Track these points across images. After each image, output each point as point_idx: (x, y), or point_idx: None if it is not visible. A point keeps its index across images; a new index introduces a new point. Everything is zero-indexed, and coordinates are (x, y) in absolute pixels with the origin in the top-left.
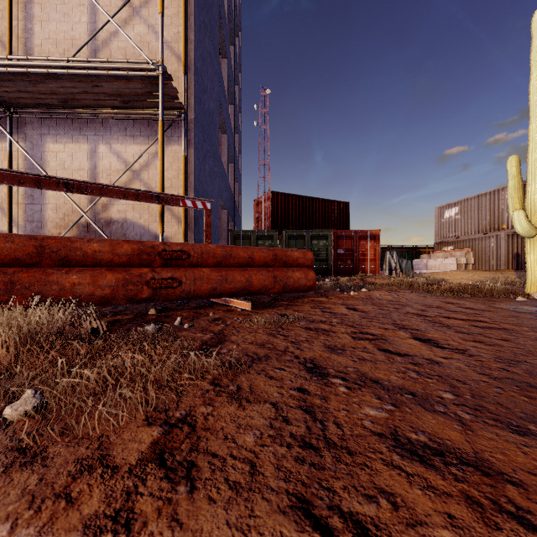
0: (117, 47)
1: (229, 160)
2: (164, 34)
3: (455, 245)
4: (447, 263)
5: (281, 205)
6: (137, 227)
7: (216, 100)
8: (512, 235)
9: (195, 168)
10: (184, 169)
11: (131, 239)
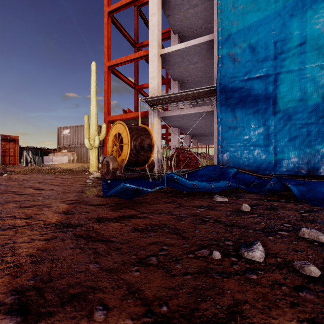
0: None
1: None
2: None
3: (68, 149)
4: (64, 158)
5: None
6: None
7: None
8: None
9: None
10: None
11: None
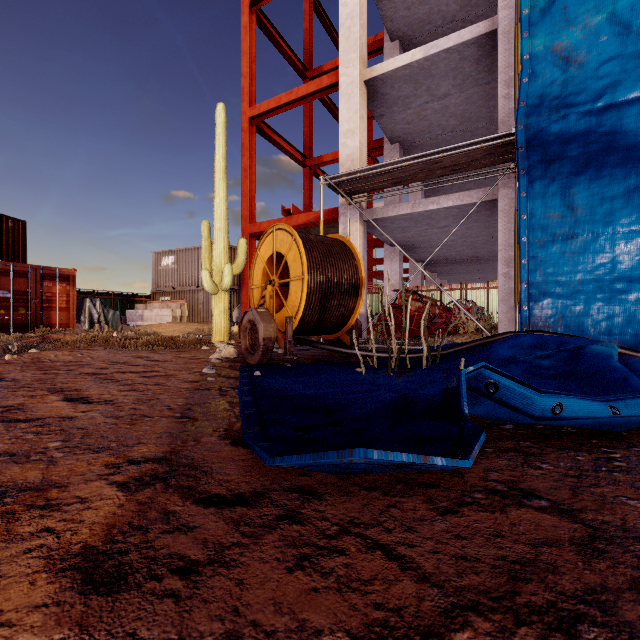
0: None
1: None
2: None
3: (172, 296)
4: (164, 314)
5: None
6: None
7: None
8: None
9: None
10: None
11: None
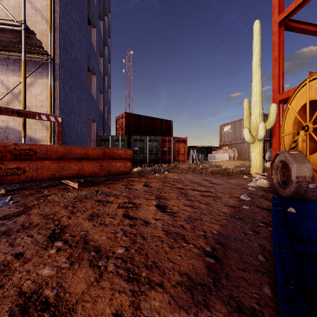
0: (1, 8)
1: (99, 92)
2: (37, 5)
3: (229, 146)
4: (224, 156)
5: (131, 120)
6: (16, 132)
7: (84, 53)
8: None
9: (60, 94)
10: (50, 95)
11: (12, 140)
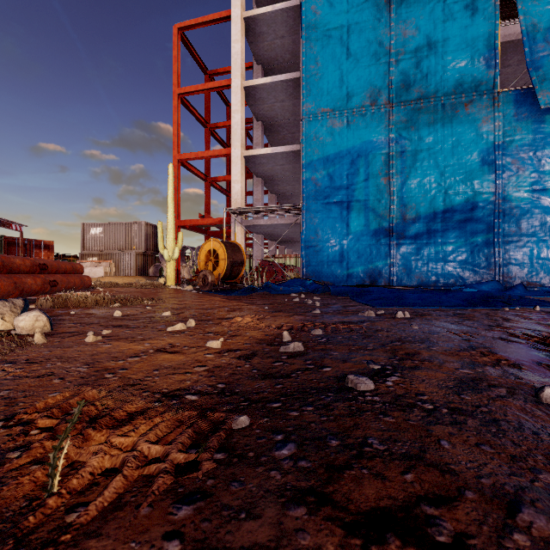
0: None
1: None
2: None
3: (99, 257)
4: (97, 270)
5: None
6: None
7: None
8: (139, 254)
9: None
10: None
11: None
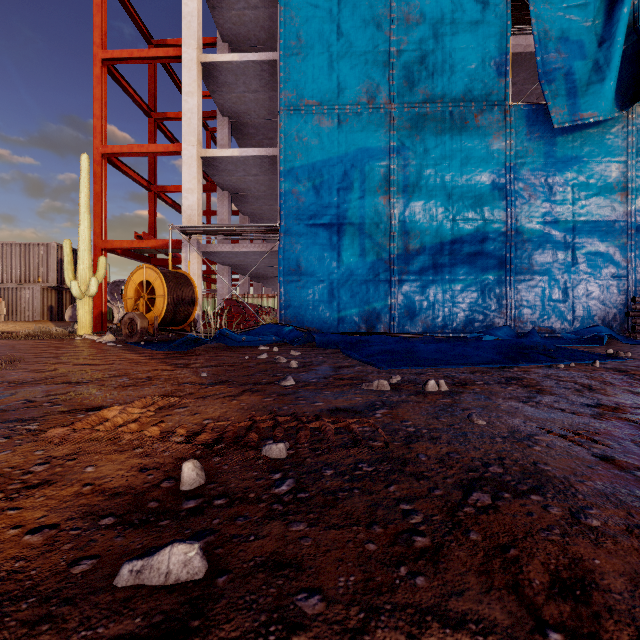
0: None
1: None
2: None
3: None
4: None
5: None
6: None
7: None
8: (47, 289)
9: None
10: None
11: None
